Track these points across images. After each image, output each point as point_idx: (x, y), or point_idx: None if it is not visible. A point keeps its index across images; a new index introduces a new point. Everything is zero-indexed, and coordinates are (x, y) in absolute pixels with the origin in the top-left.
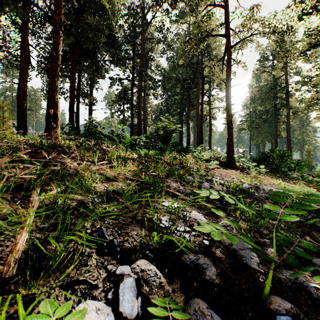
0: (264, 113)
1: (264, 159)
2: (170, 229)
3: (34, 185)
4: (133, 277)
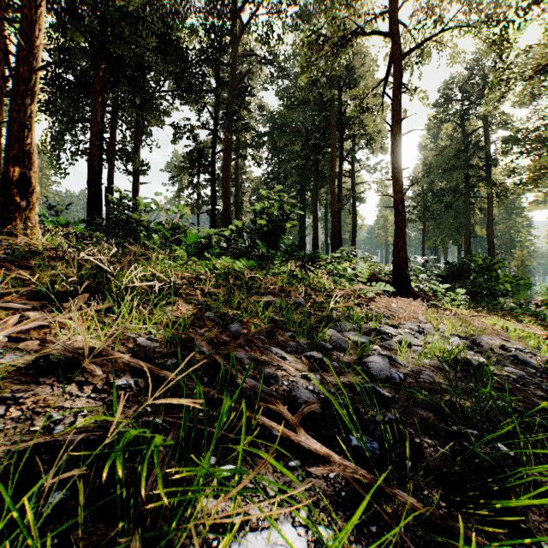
0: (448, 193)
1: (458, 275)
2: None
3: None
4: None
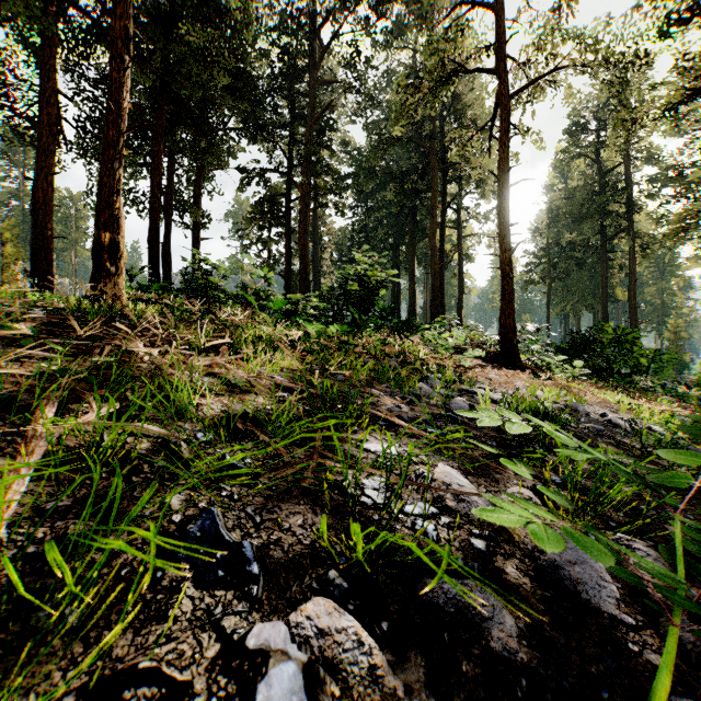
0: (579, 247)
1: (582, 347)
2: (387, 511)
3: (43, 398)
4: (295, 659)
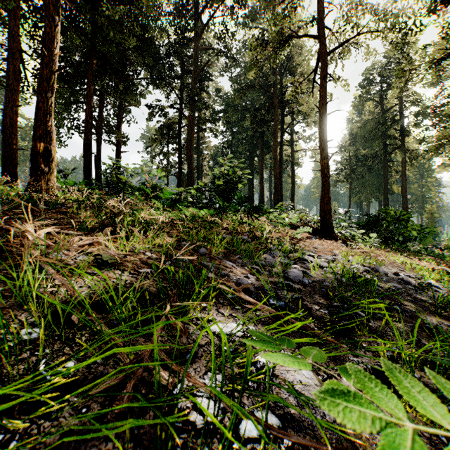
0: (370, 158)
1: (374, 223)
2: (220, 435)
3: None
4: None
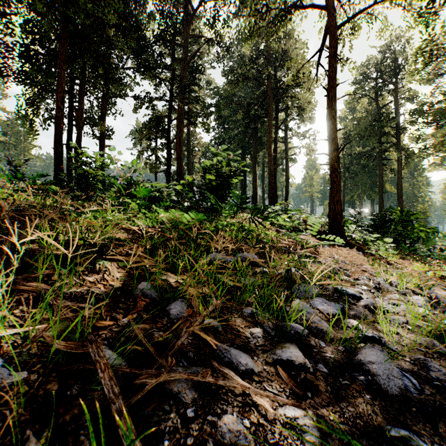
0: (364, 156)
1: (380, 225)
2: None
3: None
4: None
